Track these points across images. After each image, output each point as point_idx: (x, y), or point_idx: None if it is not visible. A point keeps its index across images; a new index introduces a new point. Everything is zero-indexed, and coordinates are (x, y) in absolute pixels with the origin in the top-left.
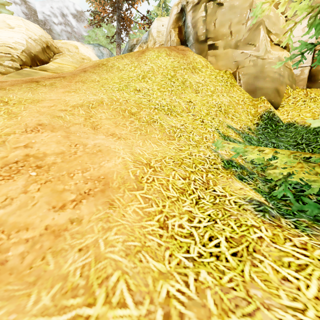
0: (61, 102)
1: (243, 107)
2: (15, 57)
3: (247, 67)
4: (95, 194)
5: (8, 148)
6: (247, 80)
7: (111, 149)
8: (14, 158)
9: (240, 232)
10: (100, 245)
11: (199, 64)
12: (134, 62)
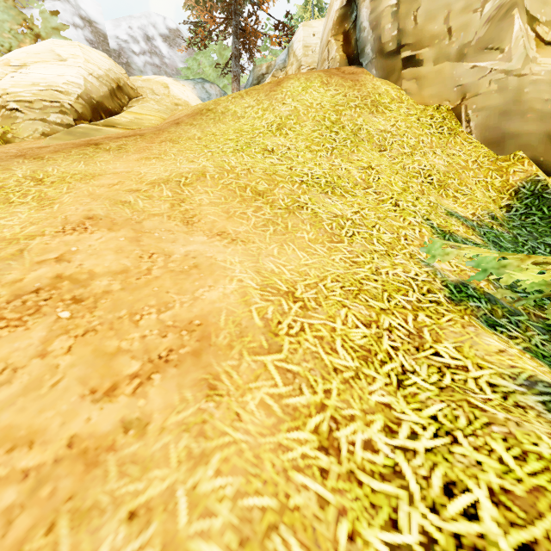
0: (131, 176)
1: (477, 175)
2: (66, 107)
3: (485, 94)
4: (181, 360)
5: (27, 264)
6: (484, 120)
7: (218, 262)
8: (34, 283)
9: (527, 477)
10: (179, 507)
11: (385, 96)
12: (262, 101)
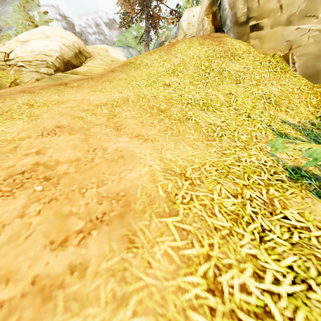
0: (84, 102)
1: (300, 97)
2: (49, 64)
3: (305, 45)
4: (111, 220)
5: (18, 155)
6: (304, 62)
7: (136, 154)
8: (22, 168)
9: None
10: None
11: (239, 49)
12: (163, 56)
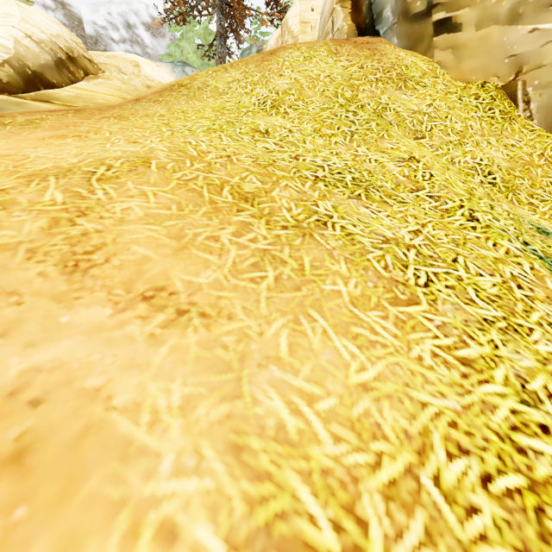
0: (3, 162)
1: (547, 173)
2: None
3: None
4: None
5: None
6: (551, 100)
7: (111, 418)
8: None
9: None
10: None
11: (414, 69)
12: (252, 73)
